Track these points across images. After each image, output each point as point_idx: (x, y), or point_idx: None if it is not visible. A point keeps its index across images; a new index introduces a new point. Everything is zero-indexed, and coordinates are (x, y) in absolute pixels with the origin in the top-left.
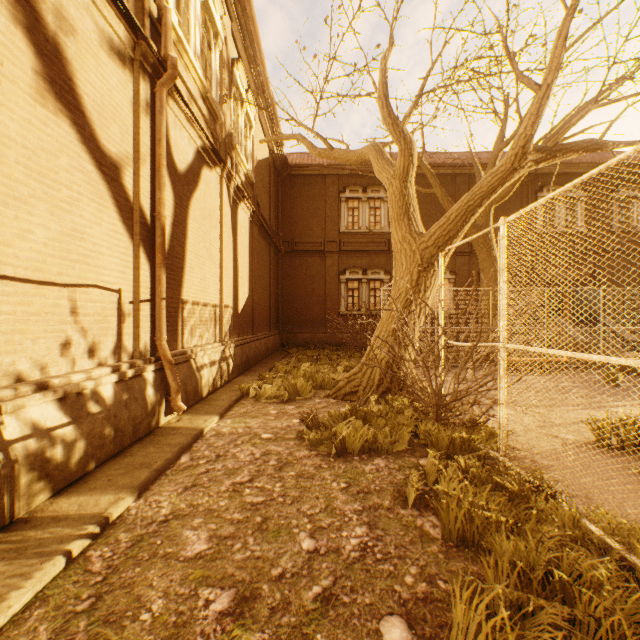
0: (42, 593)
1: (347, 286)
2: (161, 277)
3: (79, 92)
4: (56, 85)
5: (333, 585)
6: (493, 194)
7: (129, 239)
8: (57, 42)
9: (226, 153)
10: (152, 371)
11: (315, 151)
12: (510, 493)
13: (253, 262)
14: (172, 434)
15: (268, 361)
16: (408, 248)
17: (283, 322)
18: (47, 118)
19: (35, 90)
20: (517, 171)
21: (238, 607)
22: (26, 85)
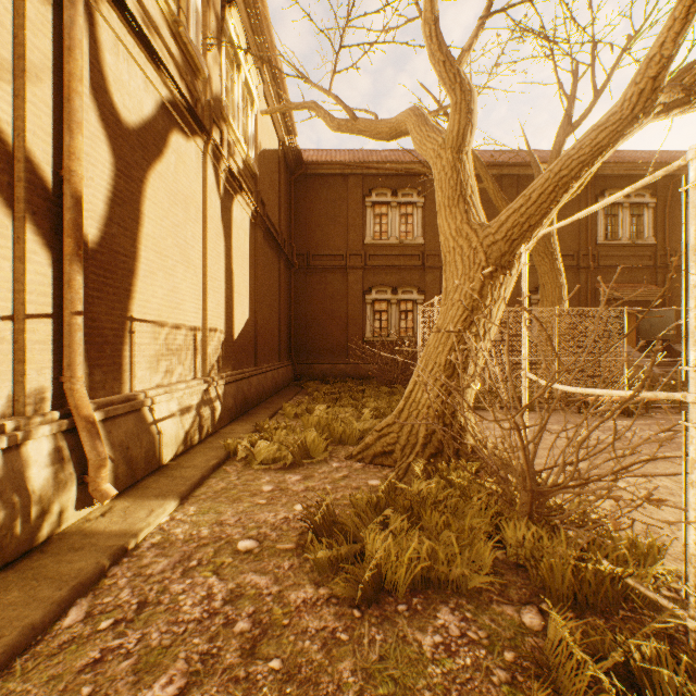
0: None
1: (373, 308)
2: (72, 277)
3: None
4: None
5: None
6: (599, 159)
7: (1, 207)
8: None
9: (211, 120)
10: (50, 435)
11: (333, 122)
12: None
13: (256, 275)
14: (76, 549)
15: (275, 400)
16: (465, 245)
17: (297, 351)
18: None
19: None
20: (638, 121)
21: None
22: None
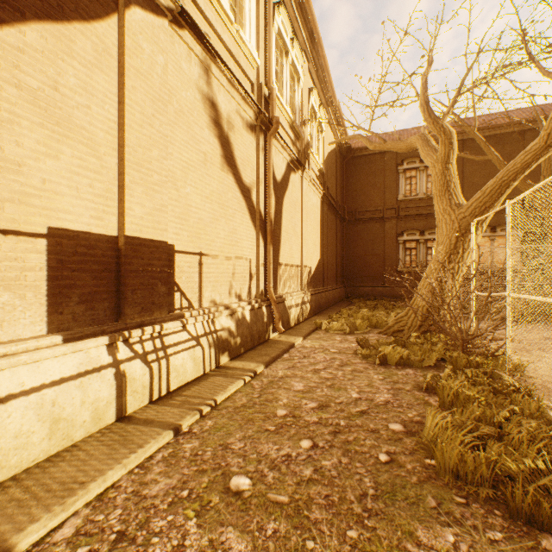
0: (238, 390)
1: (404, 246)
2: (270, 250)
3: (235, 157)
4: (227, 158)
5: (367, 409)
6: (527, 169)
7: (254, 229)
8: (227, 137)
9: (305, 159)
10: (265, 306)
11: (371, 145)
12: (494, 389)
13: (323, 232)
14: (277, 343)
15: (335, 307)
16: (448, 218)
17: (347, 278)
18: (224, 176)
19: (221, 165)
20: (551, 147)
21: (320, 407)
22: (218, 164)
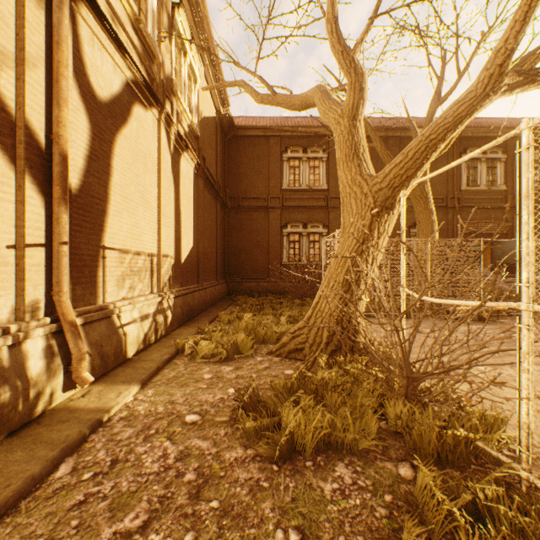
0: None
1: (289, 239)
2: (60, 216)
3: None
4: None
5: None
6: (459, 126)
7: (7, 163)
8: None
9: (164, 95)
10: (44, 335)
11: (258, 97)
12: None
13: (198, 213)
14: (63, 421)
15: (213, 310)
16: (358, 191)
17: (230, 272)
18: None
19: None
20: (489, 98)
21: None
22: None
